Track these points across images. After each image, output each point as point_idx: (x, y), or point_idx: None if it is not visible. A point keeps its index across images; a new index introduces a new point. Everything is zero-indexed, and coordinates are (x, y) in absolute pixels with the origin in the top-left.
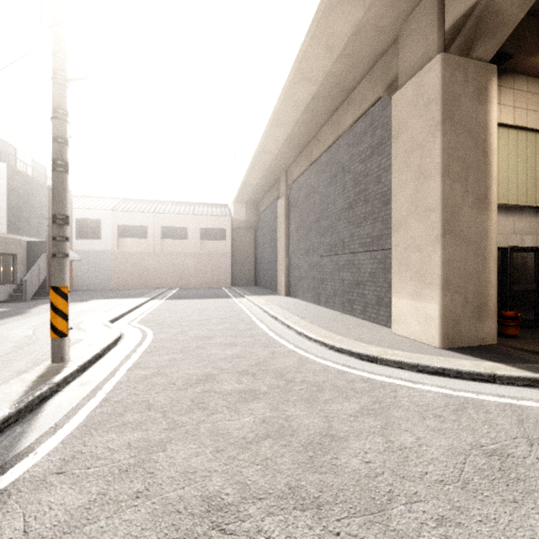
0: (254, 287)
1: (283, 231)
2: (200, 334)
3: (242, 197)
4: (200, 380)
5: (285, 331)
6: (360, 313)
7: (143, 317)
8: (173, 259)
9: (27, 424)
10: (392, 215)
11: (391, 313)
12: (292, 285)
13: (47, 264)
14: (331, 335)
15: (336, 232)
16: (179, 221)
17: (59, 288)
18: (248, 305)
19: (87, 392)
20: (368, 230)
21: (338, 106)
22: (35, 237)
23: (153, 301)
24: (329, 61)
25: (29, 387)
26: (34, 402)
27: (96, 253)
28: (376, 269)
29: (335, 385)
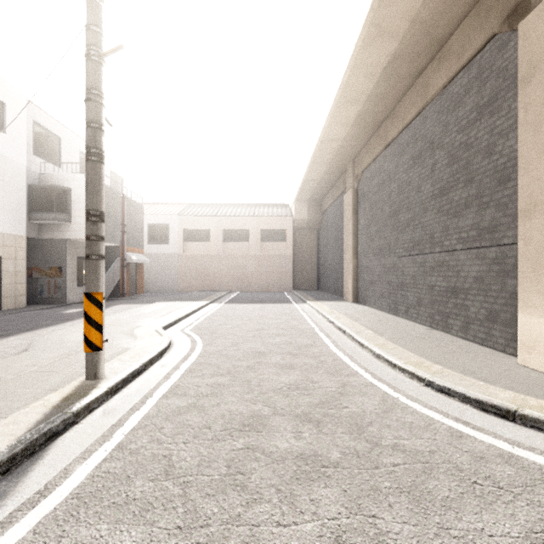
0: (317, 291)
1: (350, 228)
2: (254, 349)
3: (303, 195)
4: (244, 424)
5: (358, 350)
6: (458, 330)
7: (198, 323)
8: (234, 262)
9: (15, 478)
10: (518, 194)
11: (513, 335)
12: (361, 291)
13: (121, 267)
14: (424, 362)
15: (421, 226)
16: (240, 224)
17: (92, 294)
18: (311, 312)
19: (105, 428)
20: (472, 220)
21: (424, 66)
22: (110, 242)
23: (212, 305)
24: (417, 1)
25: (45, 416)
26: (39, 442)
27: (164, 257)
28: (486, 273)
29: (453, 462)
